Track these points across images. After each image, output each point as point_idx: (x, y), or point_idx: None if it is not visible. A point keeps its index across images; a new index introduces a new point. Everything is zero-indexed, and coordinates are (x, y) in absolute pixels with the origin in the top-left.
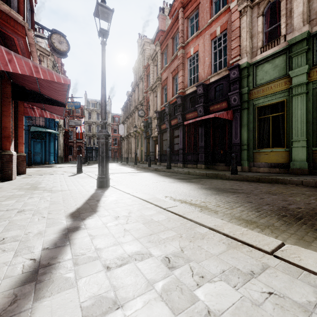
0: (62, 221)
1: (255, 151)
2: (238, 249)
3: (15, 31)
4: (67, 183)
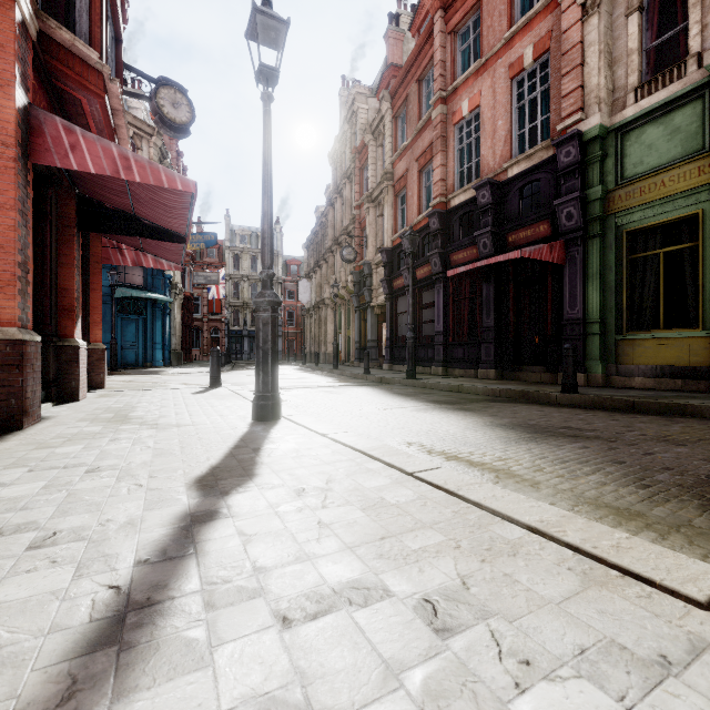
0: (179, 496)
1: (621, 337)
2: (614, 590)
3: (83, 84)
4: (190, 408)
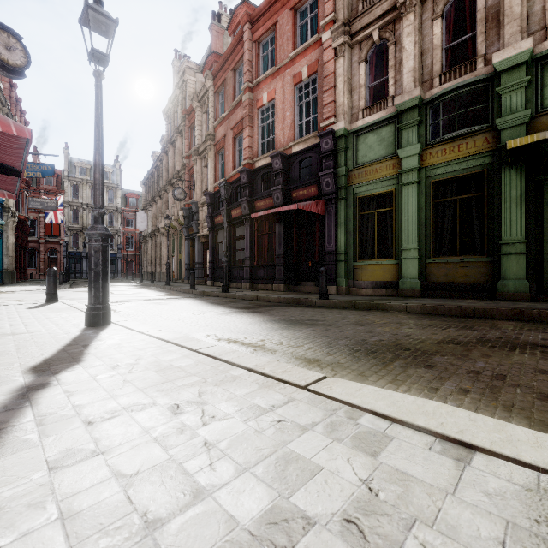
0: (16, 378)
1: (356, 263)
2: (271, 388)
3: None
4: (25, 320)
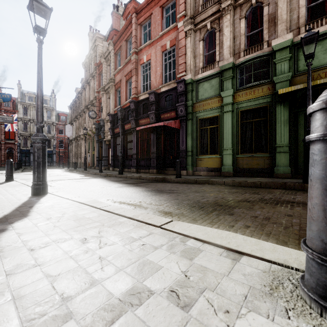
0: None
1: (197, 157)
2: (141, 227)
3: None
4: None
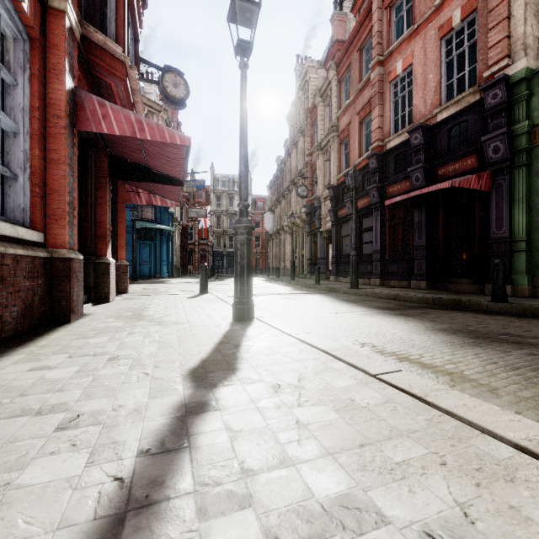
0: (176, 385)
1: None
2: None
3: (112, 72)
4: (185, 309)
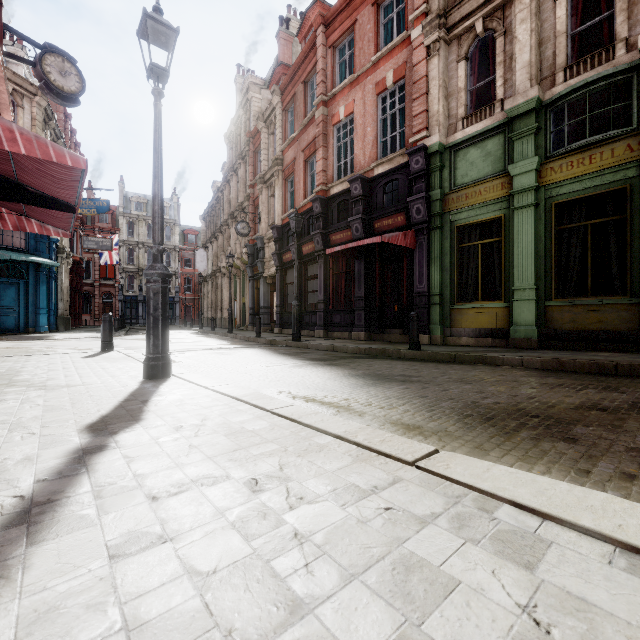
0: (72, 438)
1: (453, 307)
2: (369, 462)
3: None
4: (80, 371)
